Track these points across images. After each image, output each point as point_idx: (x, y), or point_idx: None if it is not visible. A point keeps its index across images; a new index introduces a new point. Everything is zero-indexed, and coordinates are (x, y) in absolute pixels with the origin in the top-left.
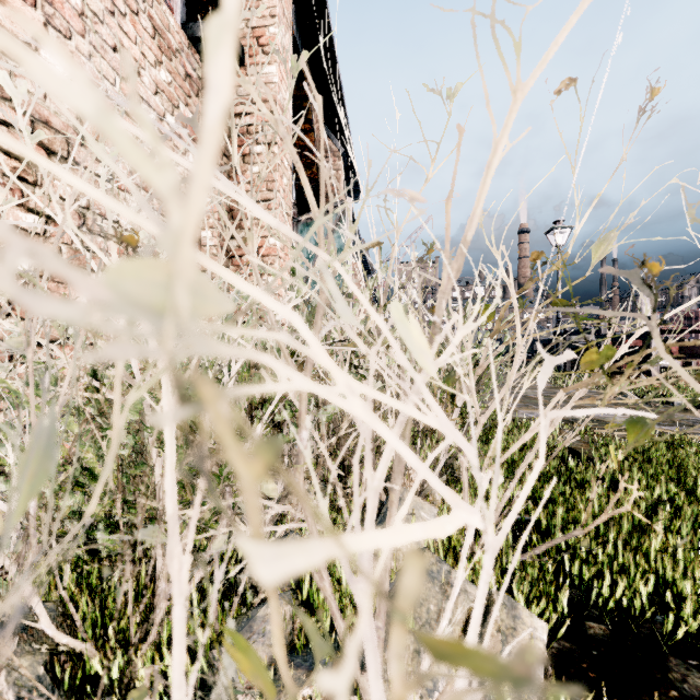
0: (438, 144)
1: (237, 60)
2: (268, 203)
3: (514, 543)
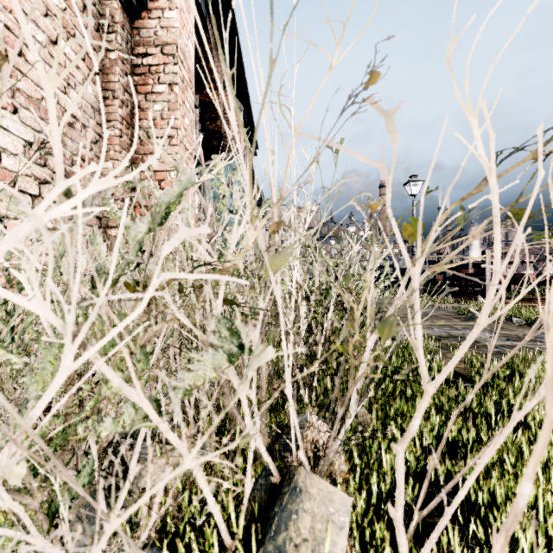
0: (344, 24)
1: (139, 3)
2: (169, 140)
3: (438, 517)
